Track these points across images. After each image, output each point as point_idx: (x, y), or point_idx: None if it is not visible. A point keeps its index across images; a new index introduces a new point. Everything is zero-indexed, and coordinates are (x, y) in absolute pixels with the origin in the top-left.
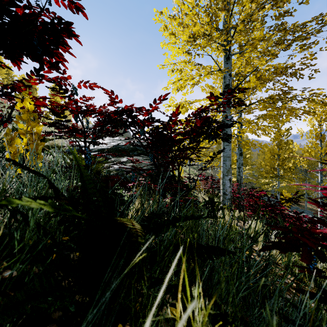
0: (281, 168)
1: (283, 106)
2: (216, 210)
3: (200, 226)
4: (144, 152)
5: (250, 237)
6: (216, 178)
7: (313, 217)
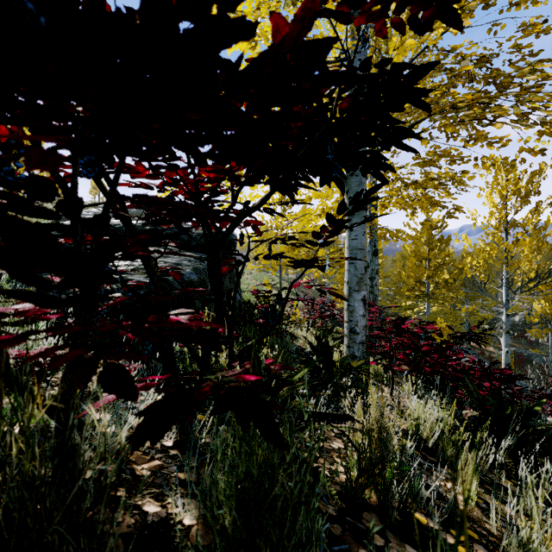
0: (432, 282)
1: (483, 132)
2: (337, 374)
3: (290, 510)
4: (176, 239)
5: (426, 447)
6: (329, 298)
7: (510, 369)
